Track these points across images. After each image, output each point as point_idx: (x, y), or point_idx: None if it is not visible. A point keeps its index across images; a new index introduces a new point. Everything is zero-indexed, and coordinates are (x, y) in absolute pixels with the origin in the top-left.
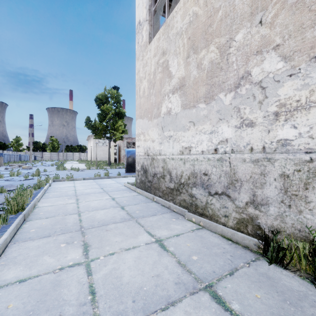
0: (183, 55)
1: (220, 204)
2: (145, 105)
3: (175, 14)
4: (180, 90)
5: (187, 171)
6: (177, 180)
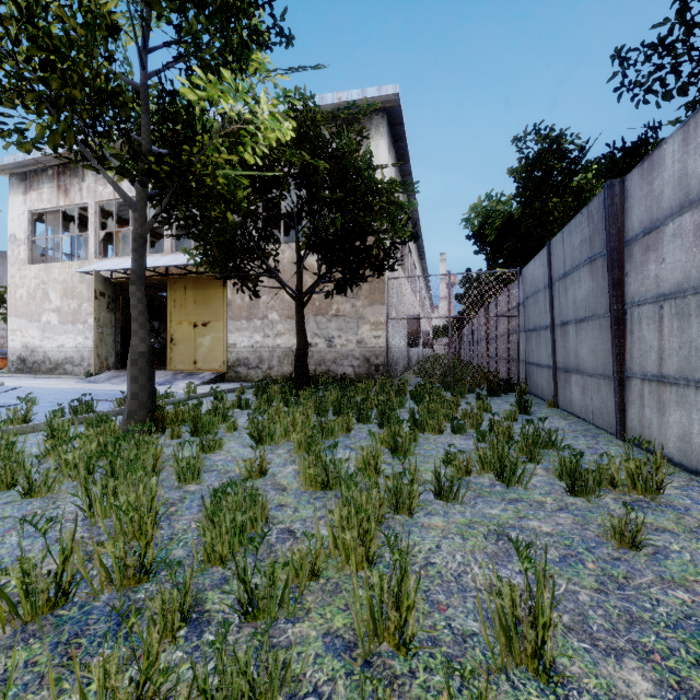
0: (60, 295)
1: (79, 369)
2: (24, 309)
3: (54, 267)
4: (58, 312)
5: (62, 357)
6: (56, 363)
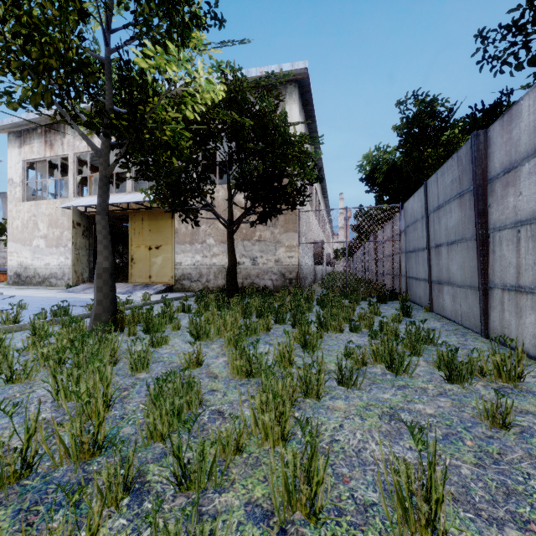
0: (47, 225)
1: (61, 282)
2: (19, 236)
3: (42, 203)
4: (45, 238)
5: (48, 273)
6: (44, 277)
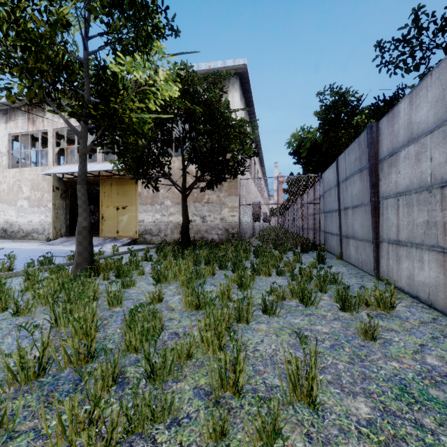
0: (29, 188)
1: (42, 236)
2: (6, 198)
3: (26, 170)
4: (28, 200)
5: (31, 228)
6: (27, 232)
